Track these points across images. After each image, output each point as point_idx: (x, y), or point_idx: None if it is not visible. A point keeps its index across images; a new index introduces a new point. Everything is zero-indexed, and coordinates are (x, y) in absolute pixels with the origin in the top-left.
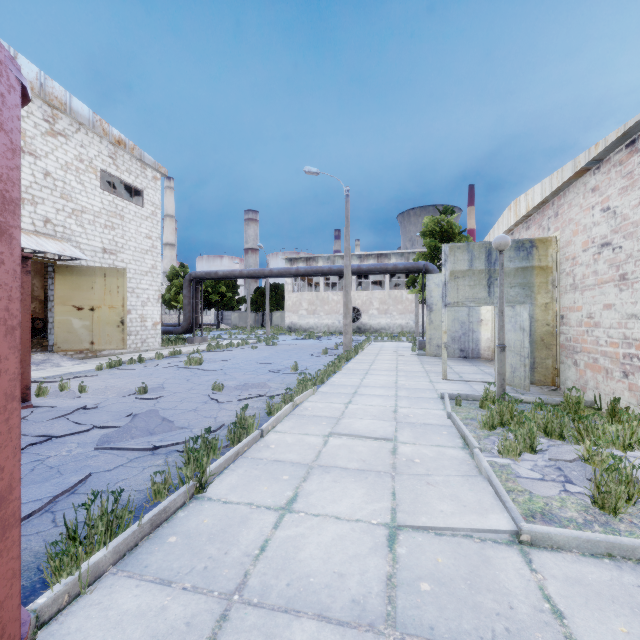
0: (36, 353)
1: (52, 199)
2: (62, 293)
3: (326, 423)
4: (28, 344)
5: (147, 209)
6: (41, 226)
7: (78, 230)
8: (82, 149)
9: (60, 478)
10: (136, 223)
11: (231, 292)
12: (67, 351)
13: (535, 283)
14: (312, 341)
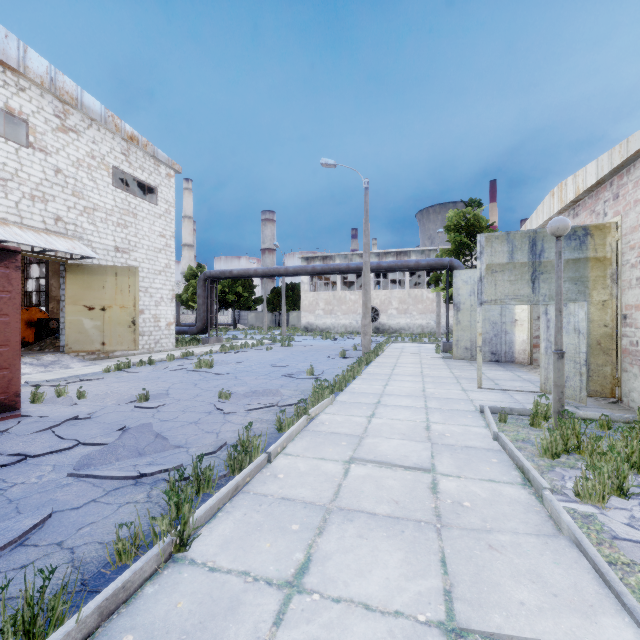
0: (47, 354)
1: (63, 196)
2: (73, 293)
3: (346, 443)
4: (18, 347)
5: (161, 207)
6: (52, 224)
7: (90, 228)
8: (94, 145)
9: (12, 520)
10: (149, 221)
11: (248, 292)
12: (78, 352)
13: (590, 277)
14: (329, 342)
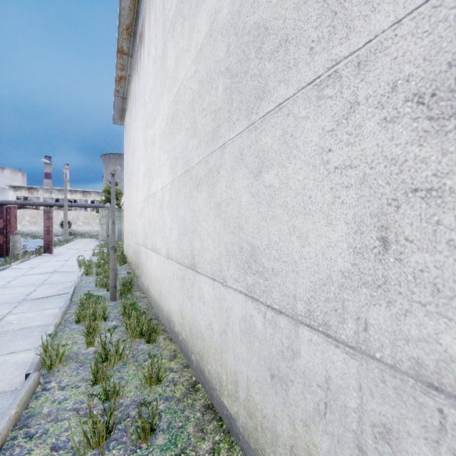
0: None
1: None
2: None
3: (66, 249)
4: None
5: None
6: None
7: None
8: None
9: None
10: None
11: None
12: None
13: (122, 219)
14: (40, 239)
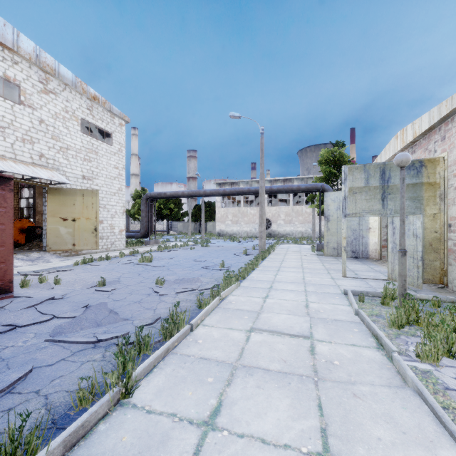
0: (34, 252)
1: (45, 139)
2: (52, 208)
3: (248, 317)
4: (11, 247)
5: (115, 147)
6: (37, 159)
7: (64, 162)
8: (67, 103)
9: (3, 374)
10: (107, 157)
11: (177, 208)
12: (56, 251)
13: (424, 197)
14: (235, 243)
